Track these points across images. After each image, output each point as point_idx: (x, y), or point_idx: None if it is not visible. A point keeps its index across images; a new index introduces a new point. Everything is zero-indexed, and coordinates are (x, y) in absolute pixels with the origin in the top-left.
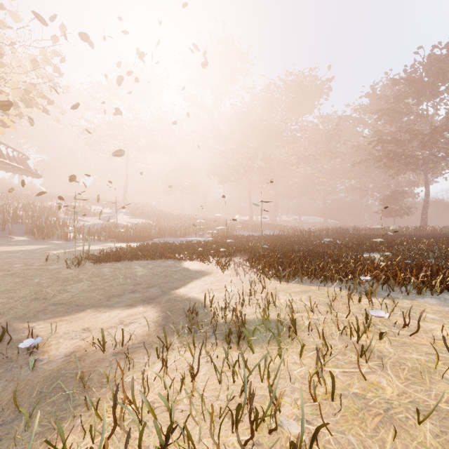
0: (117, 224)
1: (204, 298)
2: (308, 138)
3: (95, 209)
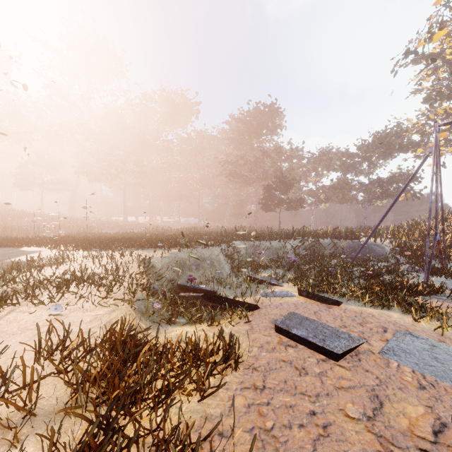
0: None
1: (26, 258)
2: (180, 149)
3: None
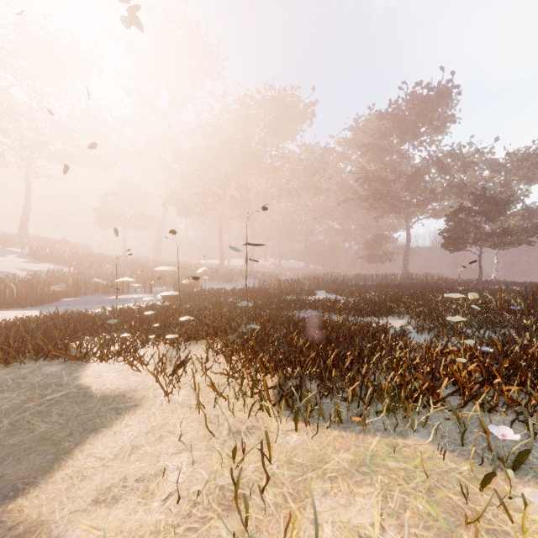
0: None
1: None
2: (290, 168)
3: None
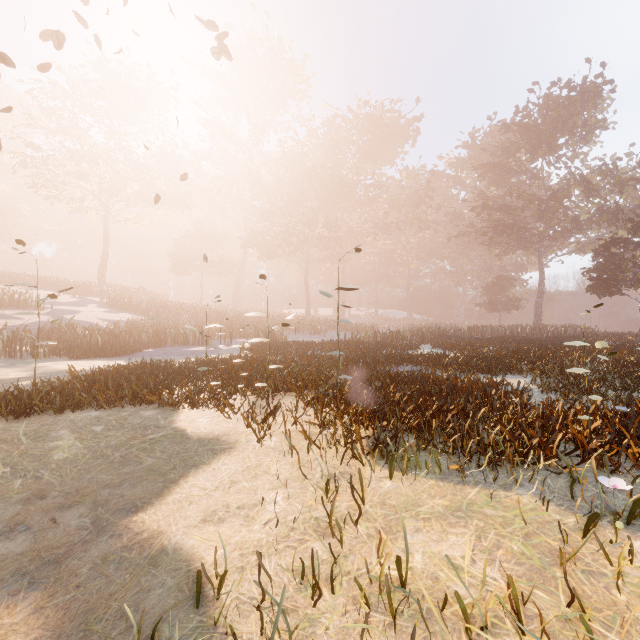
0: (80, 322)
1: (196, 581)
2: (389, 199)
3: (44, 296)
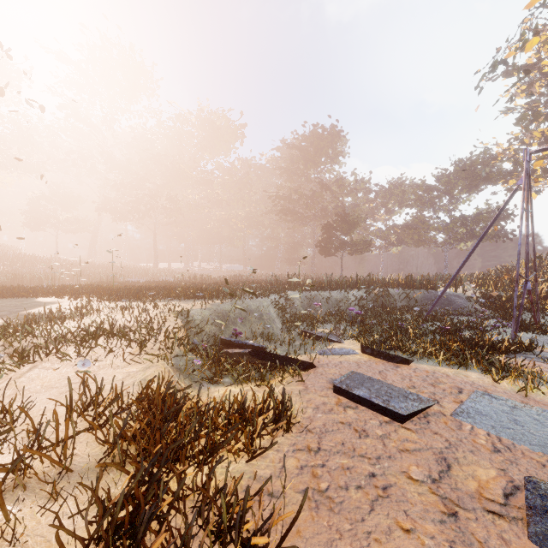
0: None
1: (44, 309)
2: (222, 182)
3: None
